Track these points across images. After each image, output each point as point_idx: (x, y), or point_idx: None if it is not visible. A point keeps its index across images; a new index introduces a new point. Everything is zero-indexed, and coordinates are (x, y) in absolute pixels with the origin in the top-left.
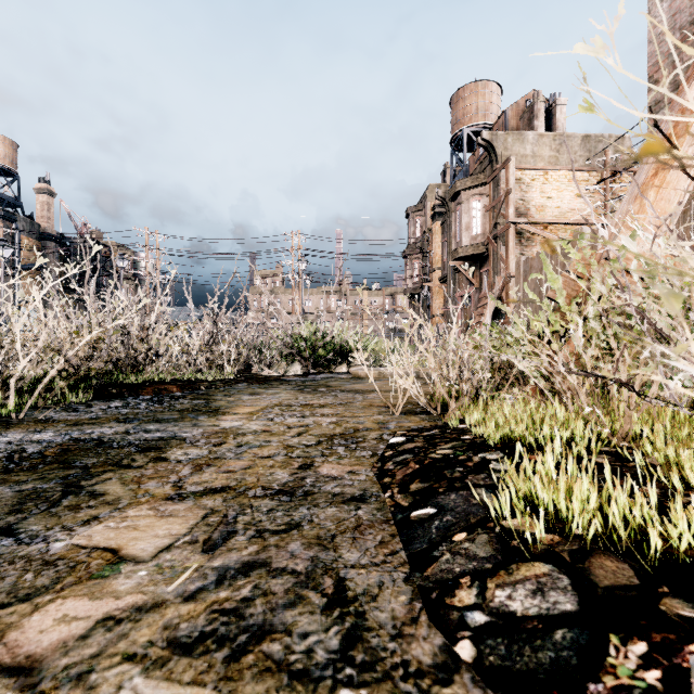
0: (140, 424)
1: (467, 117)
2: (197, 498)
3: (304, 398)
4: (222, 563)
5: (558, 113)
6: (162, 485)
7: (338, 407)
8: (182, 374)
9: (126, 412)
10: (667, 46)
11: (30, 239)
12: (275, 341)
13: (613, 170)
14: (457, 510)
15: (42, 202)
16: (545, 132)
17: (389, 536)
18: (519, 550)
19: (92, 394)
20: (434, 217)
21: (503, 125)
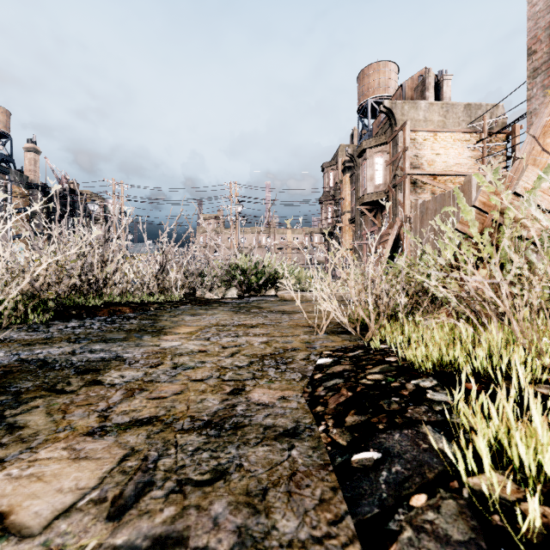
0: (88, 344)
1: (371, 90)
2: (120, 432)
3: (238, 318)
4: (127, 539)
5: (445, 86)
6: (87, 415)
7: (268, 327)
8: (136, 297)
9: (79, 332)
10: (544, 21)
11: (20, 188)
12: (216, 269)
13: (489, 132)
14: (405, 456)
15: (30, 158)
16: (435, 101)
17: (330, 490)
18: (508, 533)
19: (54, 315)
20: (344, 170)
21: (400, 96)
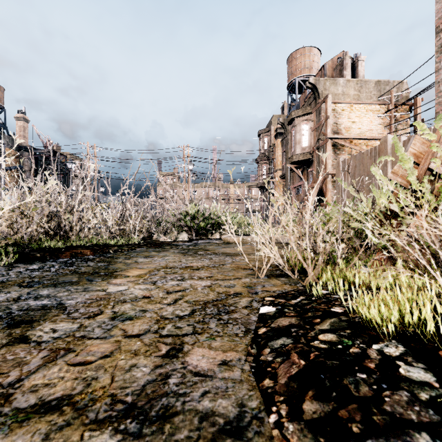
0: (37, 289)
1: (298, 71)
2: (13, 428)
3: (186, 260)
4: None
5: (360, 66)
6: None
7: (212, 269)
8: (99, 241)
9: (35, 275)
10: None
11: (12, 150)
12: (169, 216)
13: (395, 104)
14: None
15: (20, 126)
16: (351, 79)
17: None
18: None
19: (18, 258)
20: (276, 136)
21: (323, 74)
